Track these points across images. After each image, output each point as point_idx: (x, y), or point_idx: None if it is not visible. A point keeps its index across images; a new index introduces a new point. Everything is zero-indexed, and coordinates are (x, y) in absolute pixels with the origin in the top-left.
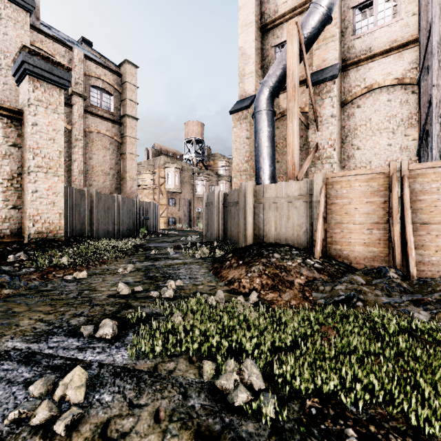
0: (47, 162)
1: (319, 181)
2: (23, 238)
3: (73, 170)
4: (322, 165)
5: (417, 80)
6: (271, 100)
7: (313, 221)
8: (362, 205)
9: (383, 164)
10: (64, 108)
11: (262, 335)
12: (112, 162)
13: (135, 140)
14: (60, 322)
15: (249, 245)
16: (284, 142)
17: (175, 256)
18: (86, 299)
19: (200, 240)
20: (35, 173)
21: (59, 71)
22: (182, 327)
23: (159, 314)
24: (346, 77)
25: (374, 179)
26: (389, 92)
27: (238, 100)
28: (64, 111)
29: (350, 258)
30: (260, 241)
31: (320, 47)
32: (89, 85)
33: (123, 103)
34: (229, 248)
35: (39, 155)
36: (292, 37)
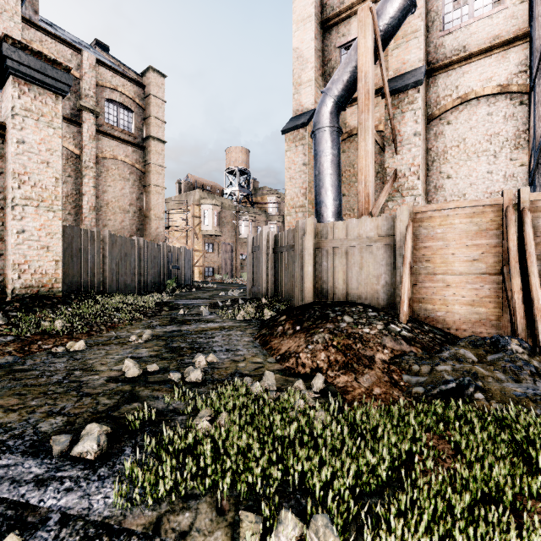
0: (38, 192)
1: (404, 217)
2: (6, 293)
3: (82, 206)
4: (403, 198)
5: (531, 85)
6: (335, 114)
7: (395, 271)
8: (464, 250)
9: (481, 197)
10: (70, 127)
11: (338, 456)
12: (133, 196)
13: (162, 169)
14: (24, 426)
15: (309, 304)
16: (352, 169)
17: (210, 318)
18: (74, 385)
19: (243, 295)
20: (22, 207)
21: (55, 71)
22: (210, 440)
23: (177, 412)
24: (433, 85)
25: (481, 214)
26: (490, 104)
27: (293, 117)
28: (70, 130)
29: (447, 321)
30: (322, 298)
31: (399, 46)
32: (103, 99)
33: (147, 121)
34: (282, 307)
35: (27, 183)
36: (365, 28)
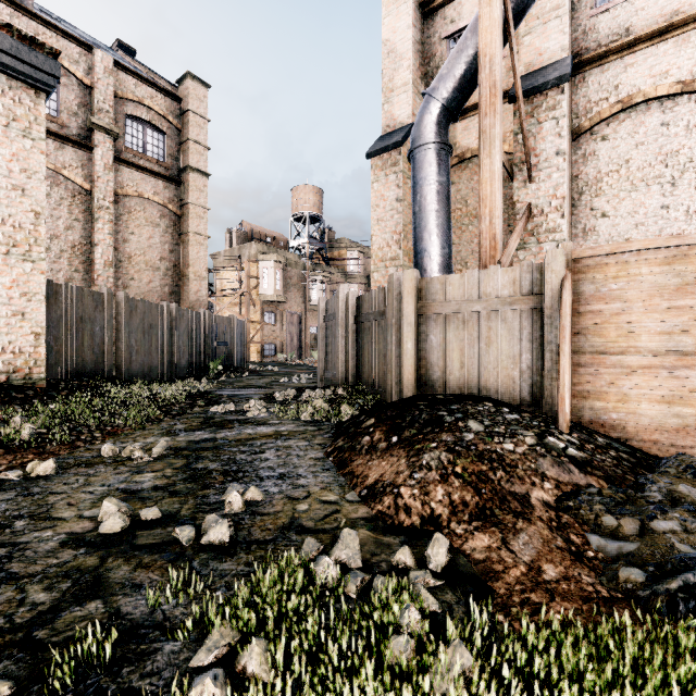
0: (8, 233)
1: (558, 265)
2: None
3: (94, 261)
4: (539, 244)
5: None
6: (443, 126)
7: (544, 349)
8: (657, 315)
9: None
10: (78, 153)
11: None
12: (165, 248)
13: (204, 211)
14: None
15: (410, 399)
16: (465, 208)
17: (262, 418)
18: (1, 553)
19: (313, 382)
20: None
21: (34, 54)
22: None
23: (168, 628)
24: (581, 85)
25: (685, 258)
26: (665, 109)
27: (382, 135)
28: (78, 157)
29: (627, 428)
30: (429, 389)
31: (534, 30)
32: (124, 115)
33: (184, 146)
34: (367, 401)
35: None
36: None
